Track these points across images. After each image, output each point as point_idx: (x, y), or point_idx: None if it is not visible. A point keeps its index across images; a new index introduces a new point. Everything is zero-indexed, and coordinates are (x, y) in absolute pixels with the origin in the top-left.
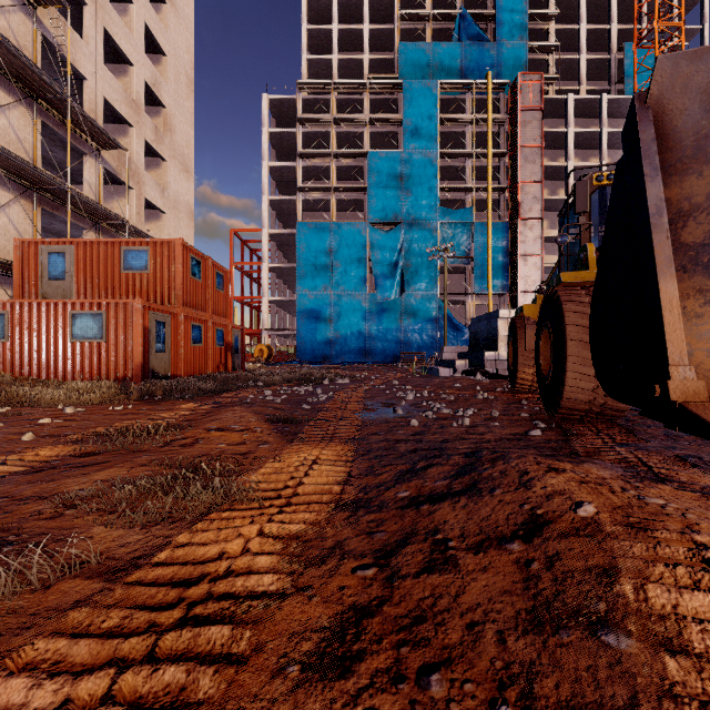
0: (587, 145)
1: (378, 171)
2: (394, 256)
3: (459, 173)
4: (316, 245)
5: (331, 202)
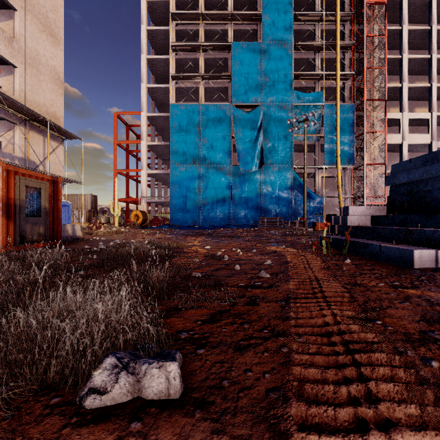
0: (414, 45)
1: (241, 59)
2: (254, 133)
3: (308, 67)
4: (187, 124)
5: (199, 89)
